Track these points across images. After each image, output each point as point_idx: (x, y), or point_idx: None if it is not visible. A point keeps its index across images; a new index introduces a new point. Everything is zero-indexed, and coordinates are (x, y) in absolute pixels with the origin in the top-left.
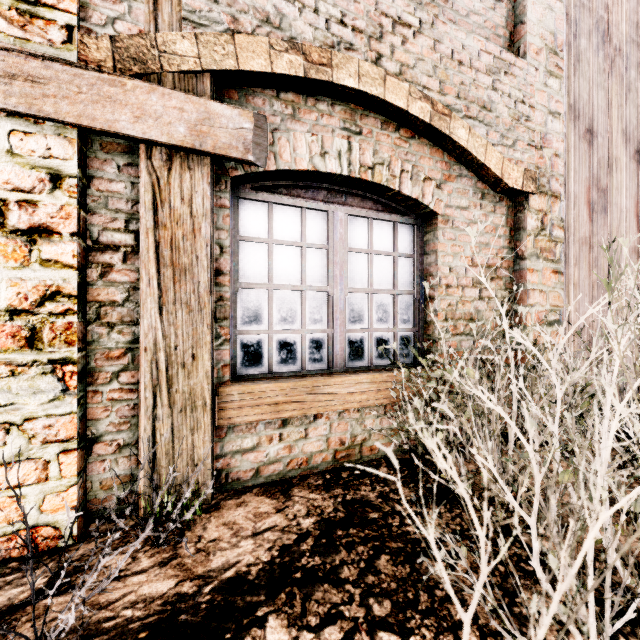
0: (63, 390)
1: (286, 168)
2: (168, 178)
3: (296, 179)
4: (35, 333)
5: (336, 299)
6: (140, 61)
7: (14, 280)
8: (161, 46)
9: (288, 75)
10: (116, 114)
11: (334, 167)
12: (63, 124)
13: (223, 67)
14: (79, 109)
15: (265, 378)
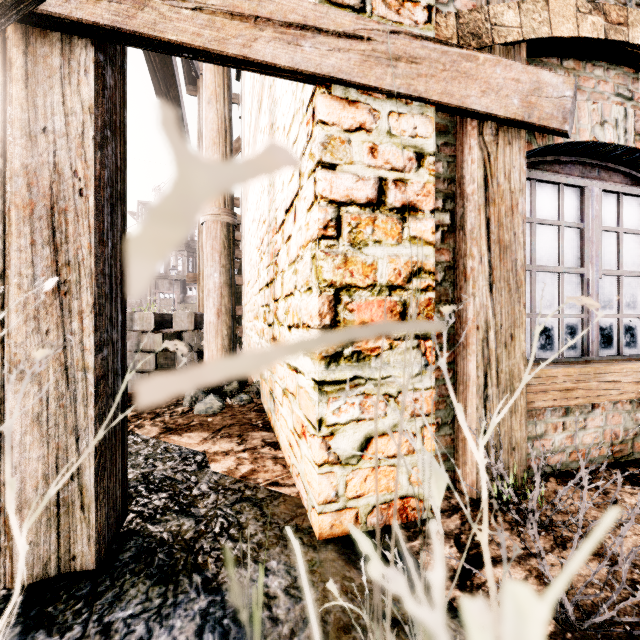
0: (424, 365)
1: (571, 140)
2: (496, 153)
3: (560, 153)
4: (405, 308)
5: (592, 281)
6: (476, 36)
7: (391, 257)
8: (492, 19)
9: (589, 38)
10: (467, 89)
11: (612, 137)
12: (425, 103)
13: (539, 35)
14: (442, 87)
15: (534, 364)
